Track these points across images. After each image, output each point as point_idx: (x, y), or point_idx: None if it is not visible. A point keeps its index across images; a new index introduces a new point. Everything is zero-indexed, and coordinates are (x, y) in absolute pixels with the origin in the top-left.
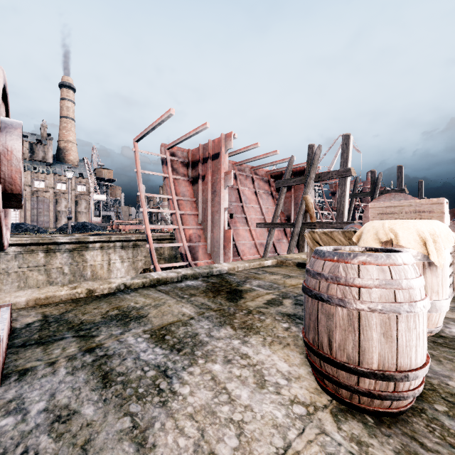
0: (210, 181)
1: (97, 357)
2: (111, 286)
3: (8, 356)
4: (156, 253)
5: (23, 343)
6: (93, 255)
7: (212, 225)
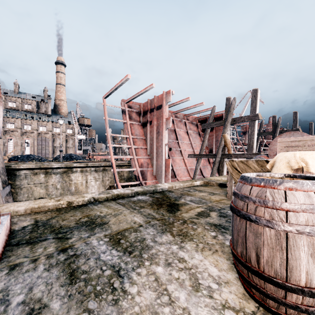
0: (155, 125)
1: (68, 257)
2: (84, 199)
3: (4, 253)
4: (118, 175)
5: (17, 242)
6: (76, 176)
7: (156, 155)
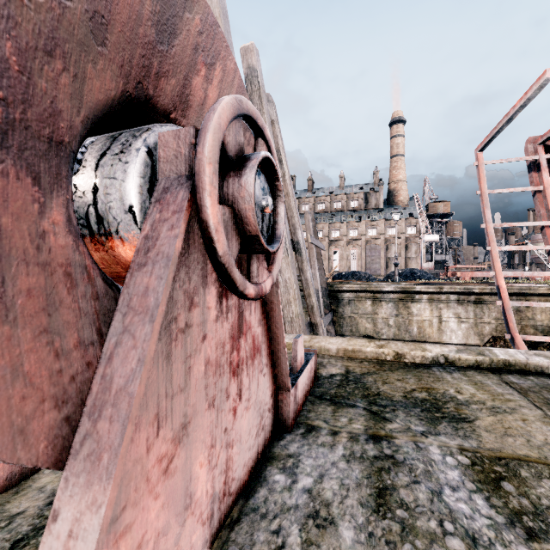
0: None
1: (381, 455)
2: (424, 354)
3: (306, 403)
4: (516, 315)
5: (321, 395)
6: (419, 308)
7: None
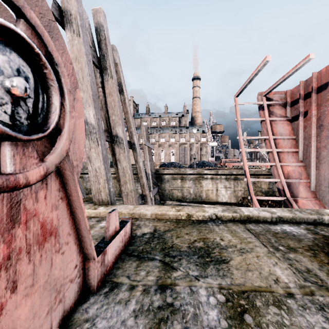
0: (314, 116)
1: (163, 304)
2: (204, 214)
3: (118, 261)
4: (253, 186)
5: (131, 252)
6: (206, 183)
7: (317, 161)
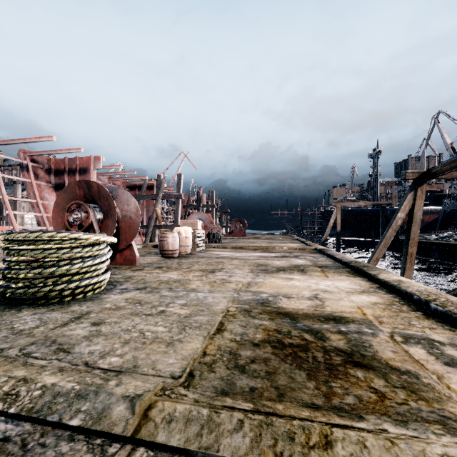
0: None
1: None
2: None
3: None
4: None
5: None
6: None
7: None
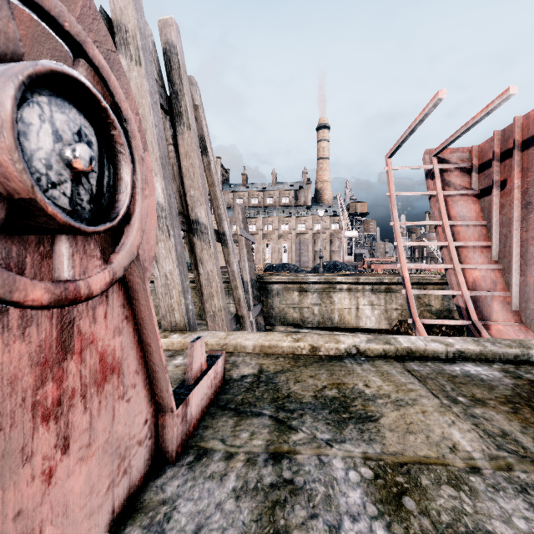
0: (516, 188)
1: (278, 481)
2: (338, 346)
3: (205, 417)
4: (416, 302)
5: (225, 404)
6: (340, 298)
7: (521, 262)
